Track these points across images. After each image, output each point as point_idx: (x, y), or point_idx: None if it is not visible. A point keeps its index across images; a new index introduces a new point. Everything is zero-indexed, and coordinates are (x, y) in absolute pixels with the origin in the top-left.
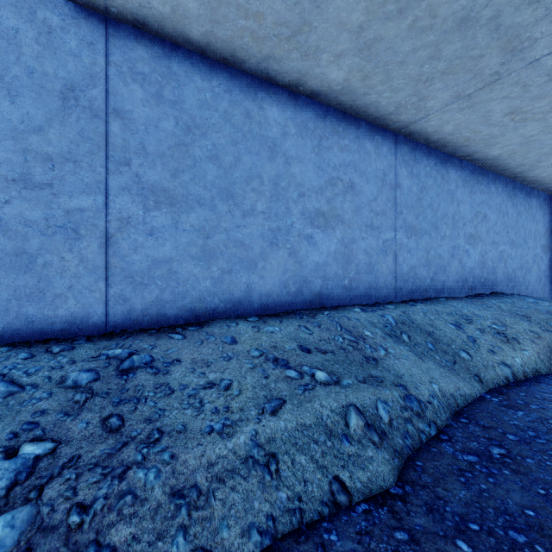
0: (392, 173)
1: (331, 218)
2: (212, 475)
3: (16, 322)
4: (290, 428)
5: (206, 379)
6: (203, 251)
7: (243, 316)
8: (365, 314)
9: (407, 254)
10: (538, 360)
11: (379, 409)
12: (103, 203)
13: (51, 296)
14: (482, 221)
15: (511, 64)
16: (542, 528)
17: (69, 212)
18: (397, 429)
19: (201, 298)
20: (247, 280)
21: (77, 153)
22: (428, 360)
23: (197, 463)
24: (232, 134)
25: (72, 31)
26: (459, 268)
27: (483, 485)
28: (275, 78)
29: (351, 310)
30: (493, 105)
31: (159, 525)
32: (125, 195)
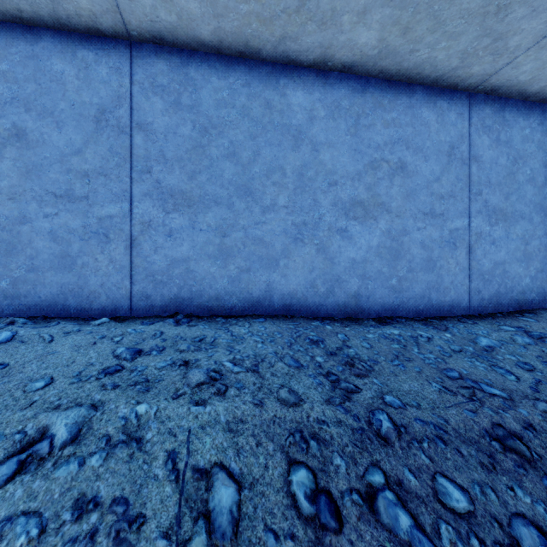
0: None
1: None
2: None
3: (428, 304)
4: None
5: None
6: (524, 255)
7: None
8: None
9: None
10: None
11: None
12: (467, 224)
13: (442, 288)
14: None
15: None
16: None
17: (451, 231)
18: None
19: (522, 292)
20: None
21: (454, 191)
22: None
23: None
24: (543, 159)
25: (452, 109)
26: None
27: None
28: None
29: None
30: None
31: None
32: (478, 216)
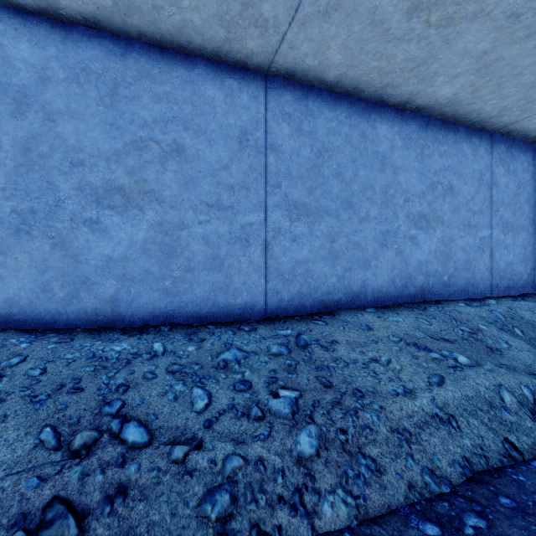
0: (488, 173)
1: (432, 219)
2: (413, 423)
3: (213, 307)
4: (457, 397)
5: (368, 357)
6: (330, 253)
7: (360, 307)
8: (472, 308)
9: (504, 251)
10: None
11: (524, 391)
12: (264, 218)
13: (232, 289)
14: None
15: None
16: None
17: (243, 226)
18: None
19: (328, 292)
20: (362, 277)
21: (247, 182)
22: None
23: (400, 414)
24: (351, 153)
25: (245, 90)
26: None
27: None
28: (386, 100)
29: (455, 304)
30: None
31: (393, 450)
32: (277, 211)
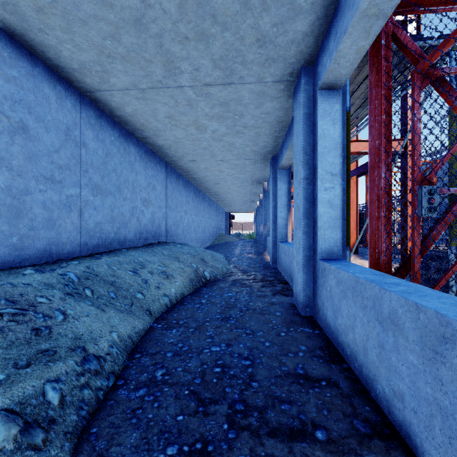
0: (77, 131)
1: None
2: None
3: None
4: None
5: None
6: None
7: None
8: (40, 275)
9: (93, 211)
10: (183, 286)
11: (48, 392)
12: None
13: None
14: (153, 190)
15: (169, 80)
16: (187, 426)
17: None
18: (70, 404)
19: None
20: None
21: None
22: (110, 309)
23: None
24: None
25: None
26: (137, 224)
27: (150, 414)
28: None
29: (21, 273)
30: (159, 106)
31: None
32: None
